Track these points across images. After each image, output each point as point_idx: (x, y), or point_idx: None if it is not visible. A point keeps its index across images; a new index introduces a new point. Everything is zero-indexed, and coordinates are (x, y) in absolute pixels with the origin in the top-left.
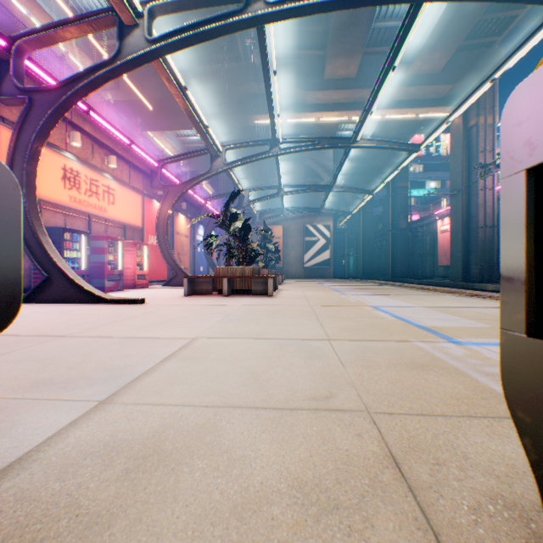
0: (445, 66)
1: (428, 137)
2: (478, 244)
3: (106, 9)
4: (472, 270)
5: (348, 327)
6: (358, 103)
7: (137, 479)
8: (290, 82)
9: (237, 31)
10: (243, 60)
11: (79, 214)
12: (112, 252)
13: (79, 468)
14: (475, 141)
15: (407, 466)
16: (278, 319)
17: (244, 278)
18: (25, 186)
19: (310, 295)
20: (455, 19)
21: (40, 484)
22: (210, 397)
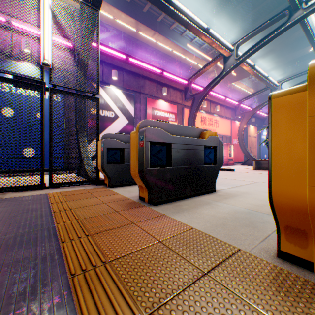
0: None
1: None
2: None
3: (218, 55)
4: None
5: None
6: None
7: (243, 194)
8: None
9: (283, 32)
10: None
11: None
12: None
13: (232, 191)
14: None
15: None
16: None
17: None
18: None
19: None
20: None
21: (227, 191)
22: (260, 190)
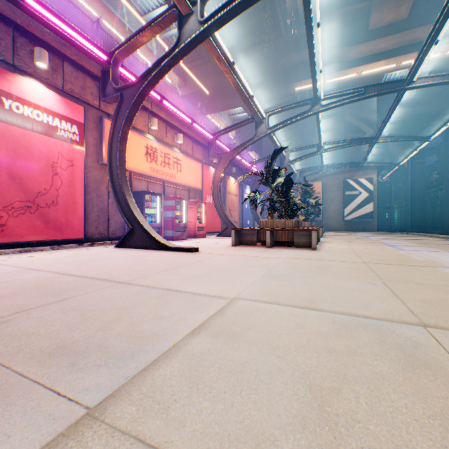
0: None
1: None
2: None
3: (169, 8)
4: None
5: (442, 303)
6: (409, 45)
7: None
8: (330, 43)
9: None
10: (284, 36)
11: (156, 181)
12: (178, 209)
13: None
14: None
15: None
16: (330, 279)
17: (286, 231)
18: (118, 160)
19: (358, 249)
20: None
21: None
22: None
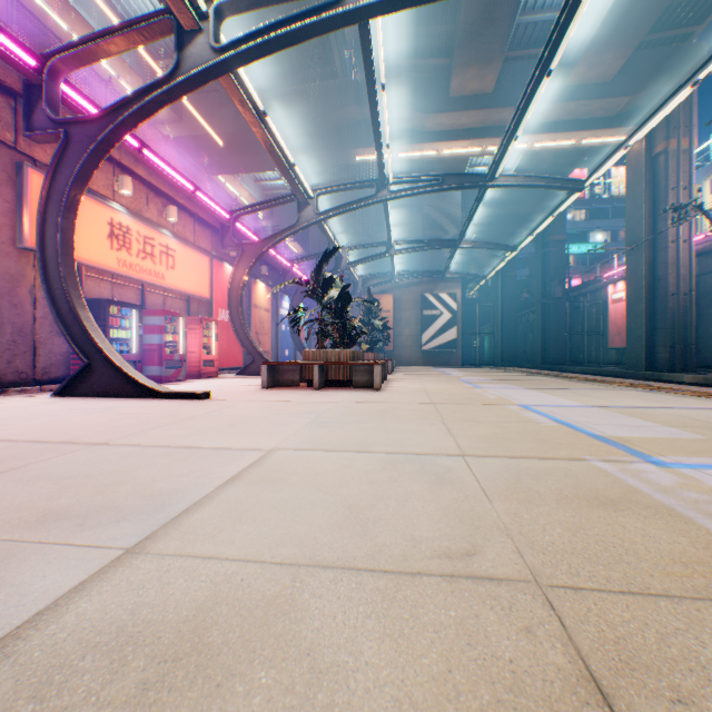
0: (620, 71)
1: (597, 170)
2: (667, 318)
3: (161, 11)
4: (658, 354)
5: (489, 437)
6: (496, 127)
7: (157, 705)
8: (403, 103)
9: (333, 31)
10: (341, 77)
11: (130, 282)
12: (171, 331)
13: (70, 676)
14: (663, 174)
15: (625, 703)
16: (388, 423)
17: (342, 365)
18: (61, 246)
19: (431, 389)
20: (635, 3)
21: (3, 705)
22: (288, 547)
